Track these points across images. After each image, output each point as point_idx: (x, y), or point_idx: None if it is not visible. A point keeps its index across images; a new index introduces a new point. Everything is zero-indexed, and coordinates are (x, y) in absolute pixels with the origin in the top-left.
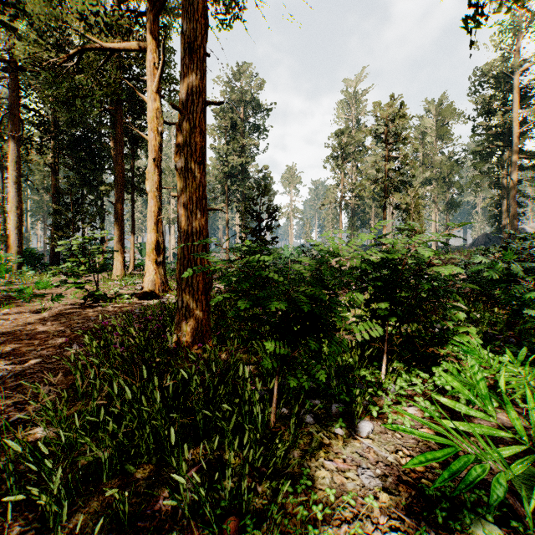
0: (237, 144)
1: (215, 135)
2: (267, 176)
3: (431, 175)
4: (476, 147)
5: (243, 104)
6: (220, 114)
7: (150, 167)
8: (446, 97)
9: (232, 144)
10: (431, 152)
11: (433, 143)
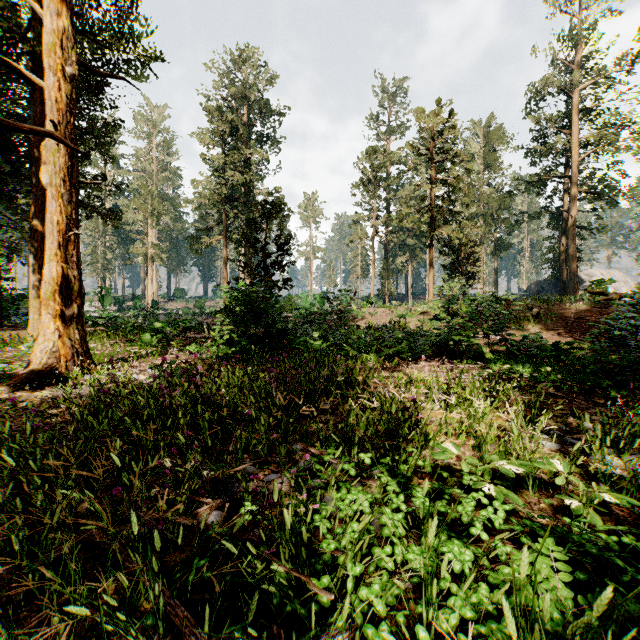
0: (239, 155)
1: (208, 144)
2: (279, 202)
3: (478, 210)
4: (532, 177)
5: (247, 104)
6: (215, 114)
7: (48, 139)
8: (495, 118)
9: (232, 155)
10: (478, 183)
11: (480, 172)
